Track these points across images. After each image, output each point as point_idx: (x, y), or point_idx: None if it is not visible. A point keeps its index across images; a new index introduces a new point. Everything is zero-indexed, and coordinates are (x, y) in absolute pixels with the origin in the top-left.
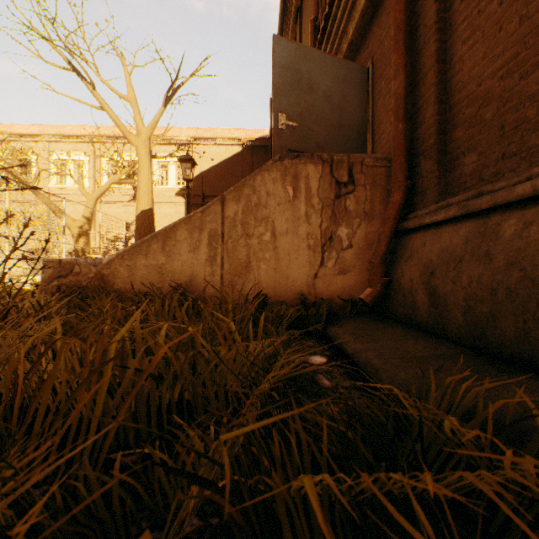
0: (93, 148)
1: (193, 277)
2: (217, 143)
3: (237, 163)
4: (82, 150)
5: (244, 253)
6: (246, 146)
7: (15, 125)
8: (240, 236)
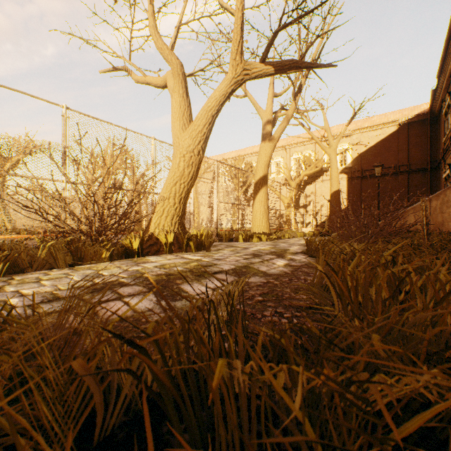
0: (286, 153)
1: (415, 228)
2: (374, 129)
3: (393, 140)
4: (279, 155)
5: (440, 219)
6: (401, 124)
7: (246, 149)
8: (438, 213)
